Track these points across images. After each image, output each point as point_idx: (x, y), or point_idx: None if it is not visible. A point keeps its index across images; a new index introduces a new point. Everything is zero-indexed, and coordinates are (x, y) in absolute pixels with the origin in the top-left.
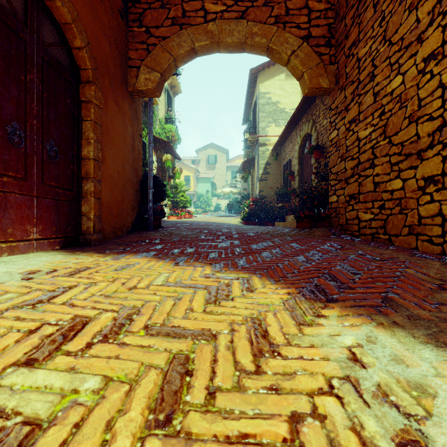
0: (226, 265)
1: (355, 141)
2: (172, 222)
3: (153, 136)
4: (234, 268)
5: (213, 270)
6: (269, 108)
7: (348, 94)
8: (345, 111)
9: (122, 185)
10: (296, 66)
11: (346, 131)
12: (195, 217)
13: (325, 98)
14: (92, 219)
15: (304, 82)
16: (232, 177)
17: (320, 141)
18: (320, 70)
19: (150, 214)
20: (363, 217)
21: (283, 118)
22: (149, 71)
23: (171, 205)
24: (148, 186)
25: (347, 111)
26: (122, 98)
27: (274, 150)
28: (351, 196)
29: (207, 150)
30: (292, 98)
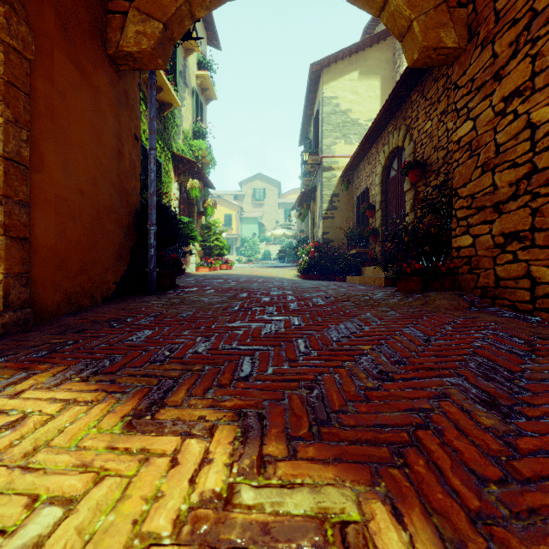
0: (277, 422)
1: (520, 131)
2: (198, 277)
3: (173, 153)
4: (300, 441)
5: (234, 461)
6: (336, 119)
7: (503, 48)
8: (493, 81)
9: (93, 216)
10: (399, 11)
11: (495, 118)
12: (235, 268)
13: (428, 88)
14: (0, 281)
15: (412, 38)
16: (286, 217)
17: (420, 155)
18: (442, 16)
19: (151, 266)
20: (546, 276)
21: (355, 132)
22: (142, 19)
23: (202, 252)
24: (148, 220)
25: (499, 80)
26: (93, 61)
27: (344, 176)
28: (511, 236)
29: (253, 182)
30: (368, 105)
